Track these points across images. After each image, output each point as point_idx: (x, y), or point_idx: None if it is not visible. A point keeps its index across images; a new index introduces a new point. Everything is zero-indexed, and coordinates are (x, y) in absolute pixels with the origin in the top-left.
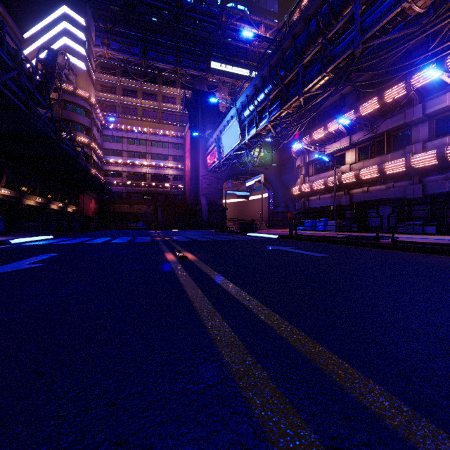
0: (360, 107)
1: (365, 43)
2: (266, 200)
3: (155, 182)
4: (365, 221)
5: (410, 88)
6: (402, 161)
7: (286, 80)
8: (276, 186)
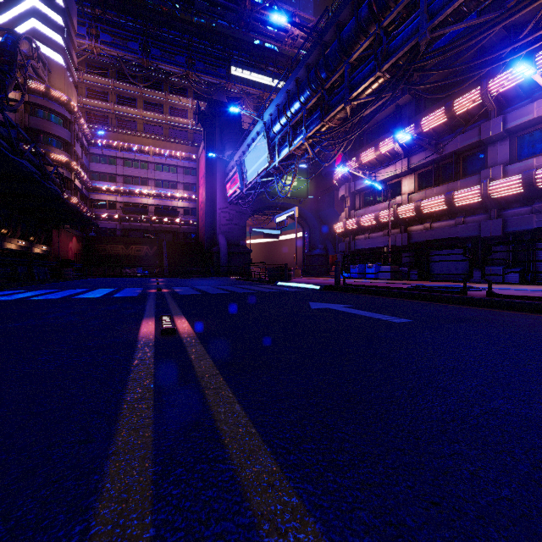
0: (421, 121)
1: (434, 32)
2: (300, 241)
3: (159, 216)
4: (427, 267)
5: (488, 95)
6: (477, 189)
7: (328, 84)
8: (313, 224)
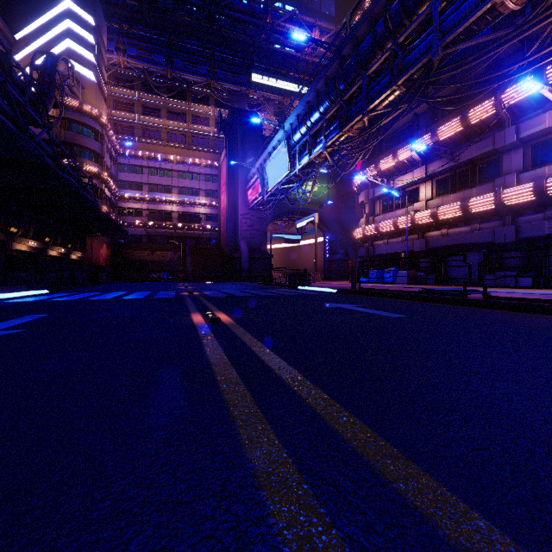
0: (438, 130)
1: (446, 49)
2: (320, 246)
3: (182, 223)
4: (444, 272)
5: (501, 105)
6: (491, 196)
7: (346, 95)
8: (333, 228)
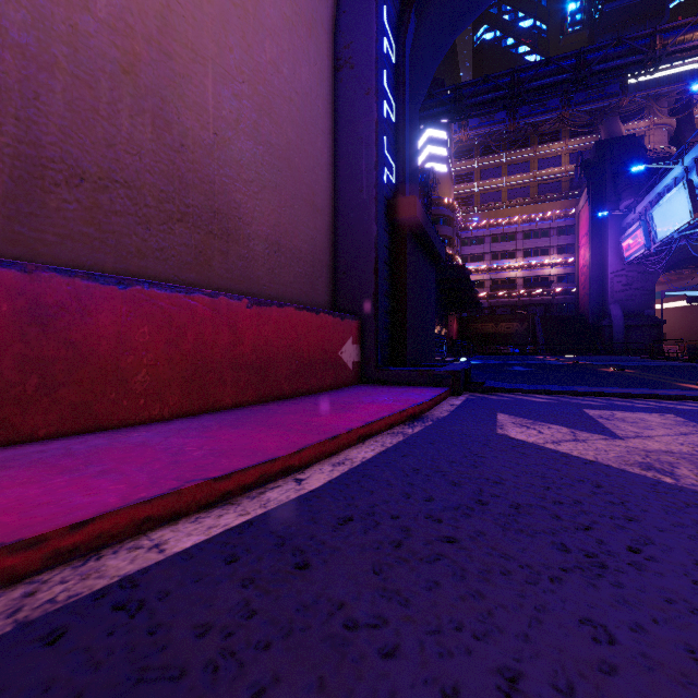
0: None
1: None
2: None
3: (528, 289)
4: None
5: None
6: None
7: None
8: None
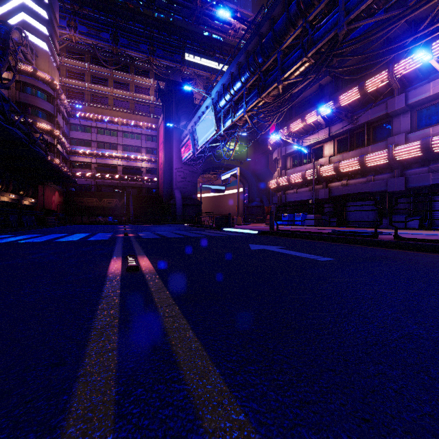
0: (339, 98)
1: (350, 25)
2: (241, 195)
3: (126, 175)
4: (344, 216)
5: (393, 76)
6: (384, 153)
7: (264, 67)
8: (251, 181)
